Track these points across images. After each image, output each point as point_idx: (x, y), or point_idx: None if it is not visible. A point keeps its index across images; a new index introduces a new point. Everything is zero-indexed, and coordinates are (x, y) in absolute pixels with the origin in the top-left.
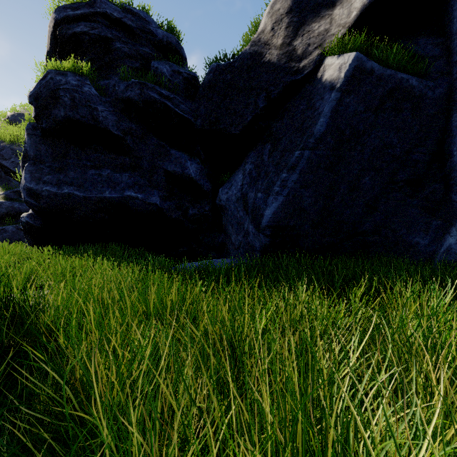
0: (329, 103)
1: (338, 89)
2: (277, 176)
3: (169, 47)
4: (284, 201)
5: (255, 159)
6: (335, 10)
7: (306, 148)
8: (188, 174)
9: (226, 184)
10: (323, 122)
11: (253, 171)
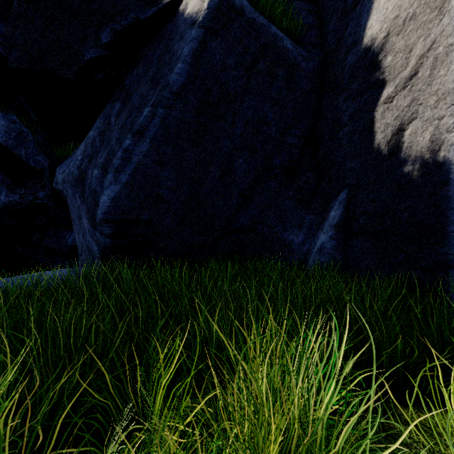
0: (189, 42)
1: (200, 24)
2: (119, 144)
3: None
4: (129, 181)
5: (102, 123)
6: None
7: (159, 105)
8: None
9: (66, 160)
10: (181, 69)
11: (97, 140)
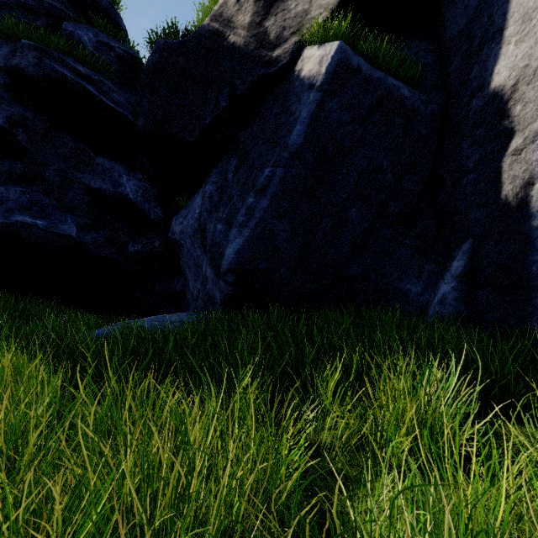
0: (307, 105)
1: (319, 88)
2: (242, 201)
3: (97, 9)
4: (251, 235)
5: (218, 178)
6: None
7: (279, 165)
8: (123, 194)
9: (181, 211)
10: (300, 131)
11: (215, 194)
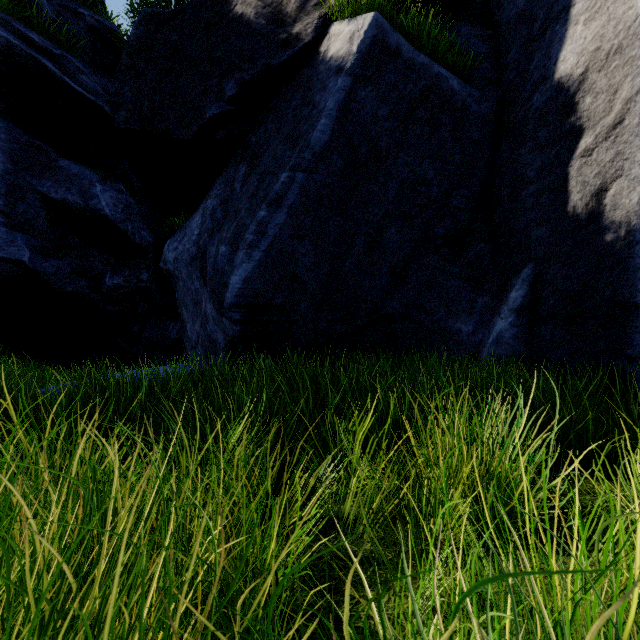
0: (335, 93)
1: (349, 71)
2: (251, 216)
3: None
4: (263, 259)
5: (223, 190)
6: None
7: (299, 169)
8: (96, 209)
9: (176, 234)
10: (325, 126)
11: (218, 210)
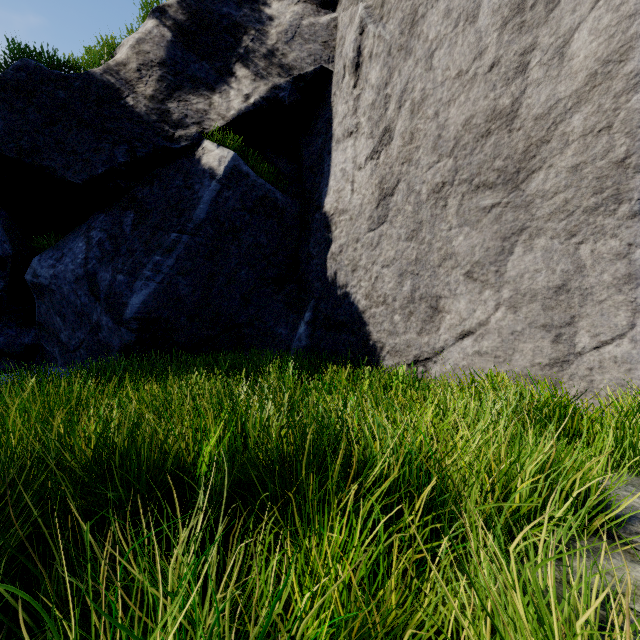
0: (210, 191)
1: (219, 181)
2: (148, 258)
3: None
4: (157, 288)
5: (110, 227)
6: (215, 96)
7: (185, 233)
8: None
9: (48, 252)
10: (203, 209)
11: (107, 243)
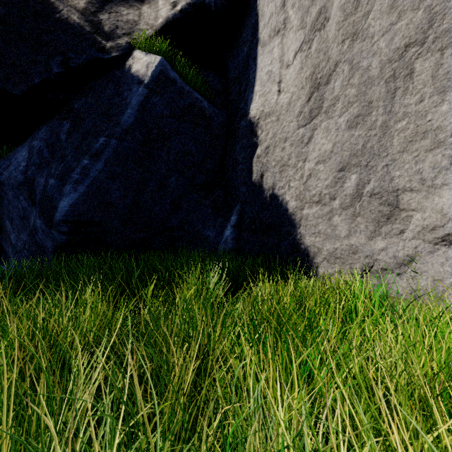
0: (137, 96)
1: (146, 86)
2: (77, 162)
3: None
4: (86, 191)
5: (49, 136)
6: (144, 7)
7: (113, 137)
8: None
9: None
10: (131, 114)
11: (45, 151)
